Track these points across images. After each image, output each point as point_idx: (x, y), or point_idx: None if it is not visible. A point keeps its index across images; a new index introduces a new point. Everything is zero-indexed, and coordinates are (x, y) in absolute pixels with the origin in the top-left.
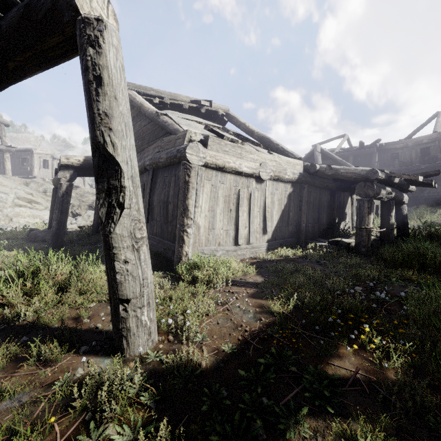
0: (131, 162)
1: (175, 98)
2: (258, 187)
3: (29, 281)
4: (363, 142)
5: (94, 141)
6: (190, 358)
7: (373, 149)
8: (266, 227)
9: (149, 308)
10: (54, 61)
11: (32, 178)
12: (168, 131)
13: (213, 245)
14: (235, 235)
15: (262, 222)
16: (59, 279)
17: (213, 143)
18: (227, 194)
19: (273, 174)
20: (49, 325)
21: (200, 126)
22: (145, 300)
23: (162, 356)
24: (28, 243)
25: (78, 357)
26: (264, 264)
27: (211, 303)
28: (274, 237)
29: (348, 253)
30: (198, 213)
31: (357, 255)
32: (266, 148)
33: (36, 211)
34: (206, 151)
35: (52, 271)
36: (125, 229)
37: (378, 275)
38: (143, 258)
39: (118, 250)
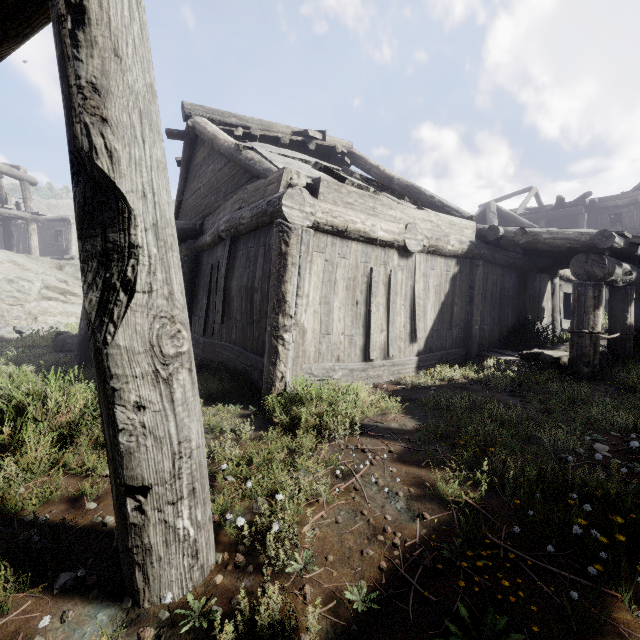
0: (154, 194)
1: (268, 128)
2: (403, 264)
3: (9, 424)
4: (563, 198)
5: (71, 148)
6: (276, 622)
7: (580, 208)
8: (415, 331)
9: (193, 501)
10: (25, 15)
11: (68, 259)
12: (254, 173)
13: (328, 361)
14: (364, 344)
15: (409, 322)
16: (63, 420)
17: (327, 190)
18: (350, 276)
19: (428, 243)
20: (23, 514)
21: (307, 166)
22: (185, 486)
23: (215, 614)
24: (52, 354)
25: (47, 601)
26: (415, 393)
27: (324, 477)
28: (428, 347)
29: (558, 375)
30: (303, 306)
31: (574, 380)
32: (414, 202)
33: (71, 307)
34: (316, 202)
35: (51, 405)
36: (138, 337)
37: (632, 421)
38: (180, 396)
39: (123, 382)
